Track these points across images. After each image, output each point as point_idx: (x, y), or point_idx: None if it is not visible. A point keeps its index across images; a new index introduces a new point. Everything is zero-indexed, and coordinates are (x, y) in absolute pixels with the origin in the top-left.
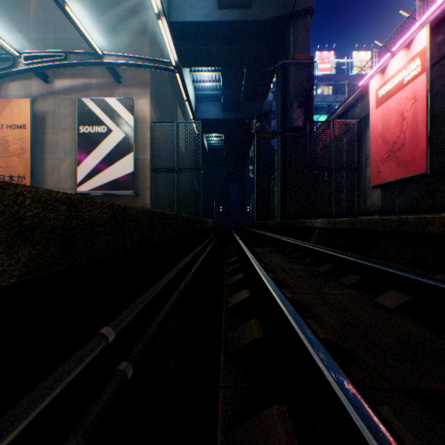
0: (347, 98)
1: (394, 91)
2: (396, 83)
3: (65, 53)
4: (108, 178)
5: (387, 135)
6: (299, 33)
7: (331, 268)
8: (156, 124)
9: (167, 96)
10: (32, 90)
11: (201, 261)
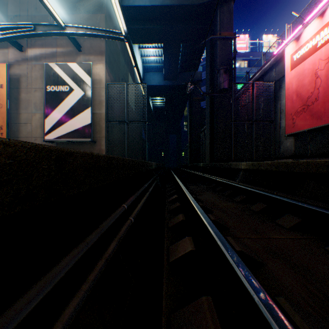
0: (263, 65)
1: (308, 54)
2: (310, 47)
3: (34, 25)
4: (70, 128)
5: (302, 91)
6: (224, 15)
7: (264, 208)
8: (110, 85)
9: (120, 65)
10: (9, 57)
11: (142, 204)
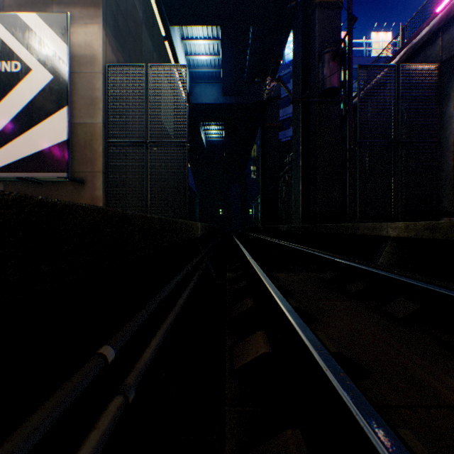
0: (406, 43)
1: None
2: None
3: None
4: (24, 151)
5: None
6: None
7: None
8: (114, 69)
9: (143, 47)
10: None
11: None
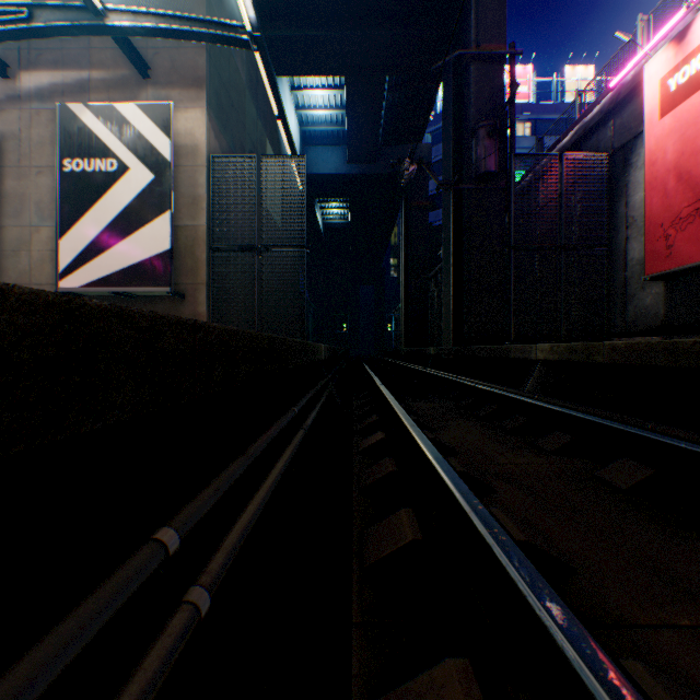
0: (580, 117)
1: None
2: None
3: (29, 8)
4: (121, 262)
5: (693, 166)
6: (487, 5)
7: (648, 478)
8: (219, 160)
9: (246, 118)
10: None
11: (274, 484)
